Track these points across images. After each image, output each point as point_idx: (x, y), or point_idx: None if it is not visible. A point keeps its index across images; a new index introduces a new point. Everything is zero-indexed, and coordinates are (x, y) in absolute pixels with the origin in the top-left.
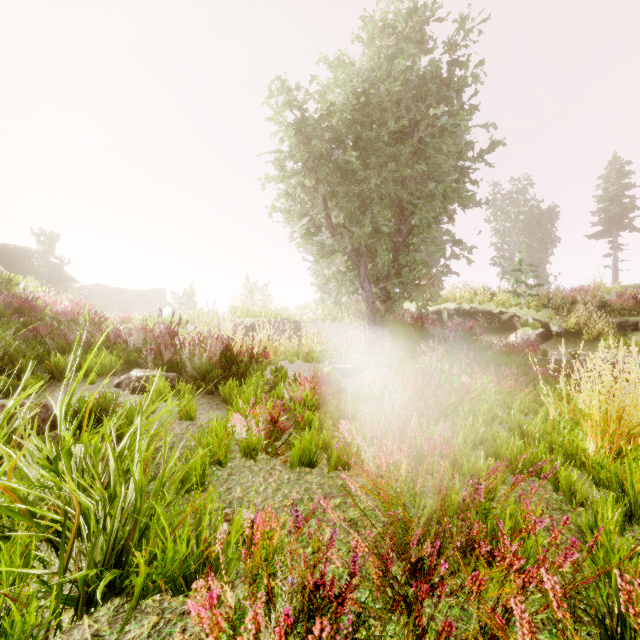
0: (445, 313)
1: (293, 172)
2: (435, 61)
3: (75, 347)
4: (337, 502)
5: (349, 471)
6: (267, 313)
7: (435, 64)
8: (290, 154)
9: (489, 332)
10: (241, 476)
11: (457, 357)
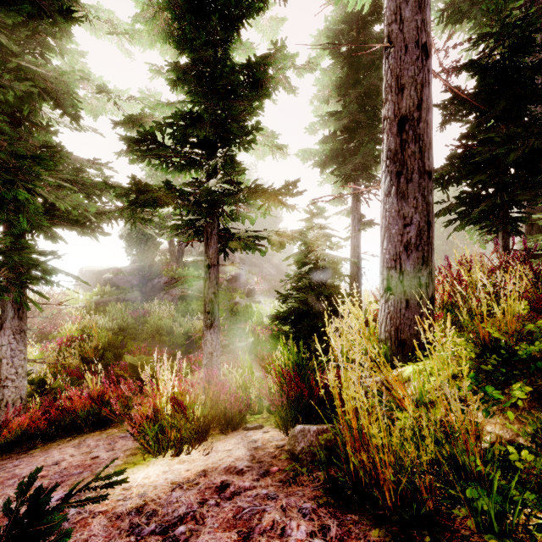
0: None
1: None
2: None
3: None
4: None
5: None
6: None
7: None
8: None
9: None
10: None
11: None
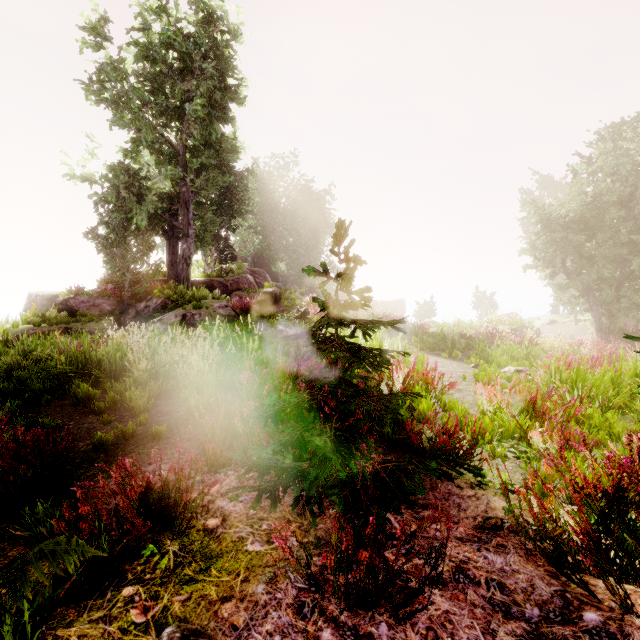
0: None
1: (541, 249)
2: None
3: None
4: None
5: None
6: (514, 322)
7: None
8: (538, 238)
9: None
10: None
11: None
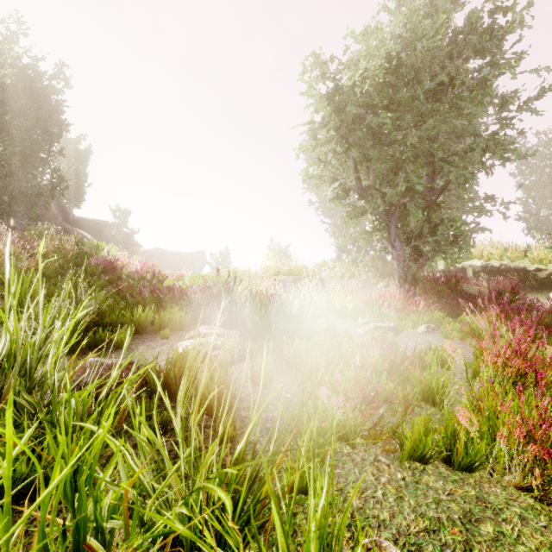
0: (470, 270)
1: (327, 139)
2: (477, 10)
3: (148, 302)
4: (490, 531)
5: (472, 473)
6: (295, 271)
7: (476, 14)
8: (323, 123)
9: (522, 290)
10: (346, 470)
11: (519, 320)
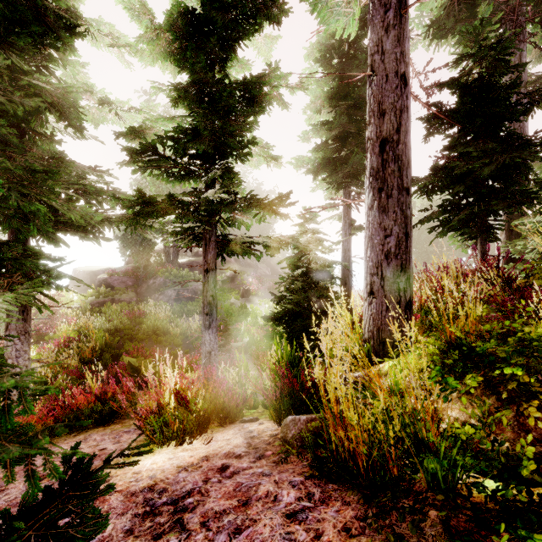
0: None
1: None
2: None
3: None
4: None
5: None
6: None
7: None
8: None
9: None
10: None
11: None
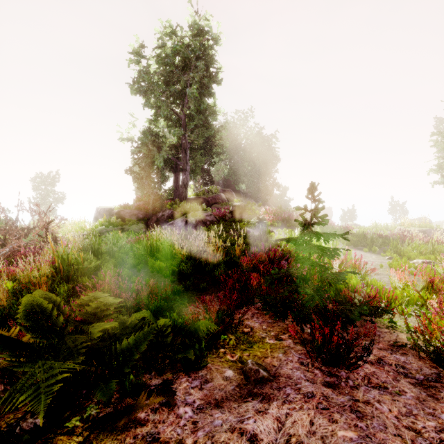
0: None
1: None
2: None
3: None
4: None
5: None
6: (423, 225)
7: None
8: None
9: None
10: None
11: None
